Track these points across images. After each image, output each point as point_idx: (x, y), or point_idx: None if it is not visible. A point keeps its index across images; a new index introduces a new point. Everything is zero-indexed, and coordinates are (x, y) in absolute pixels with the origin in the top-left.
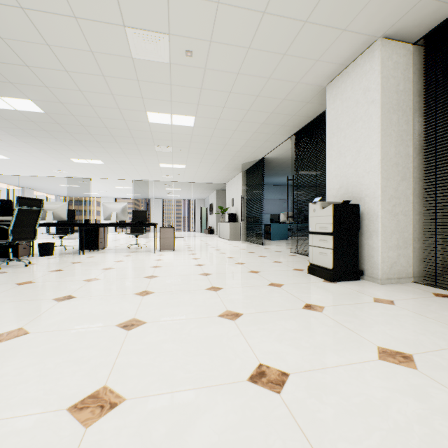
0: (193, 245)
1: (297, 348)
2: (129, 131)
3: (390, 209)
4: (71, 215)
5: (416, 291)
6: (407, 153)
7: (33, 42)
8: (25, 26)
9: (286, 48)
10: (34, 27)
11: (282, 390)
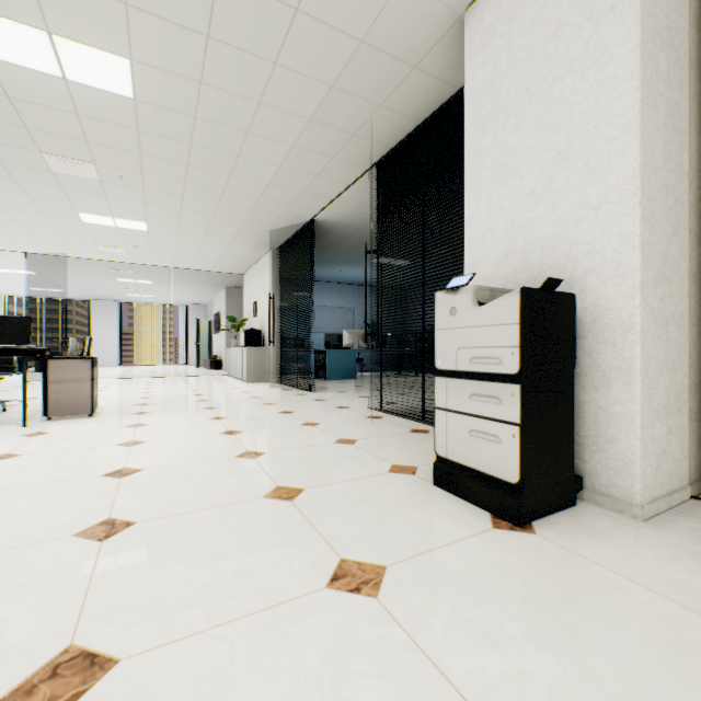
0: (160, 396)
1: None
2: None
3: (655, 308)
4: None
5: None
6: (680, 166)
7: None
8: None
9: None
10: None
11: None
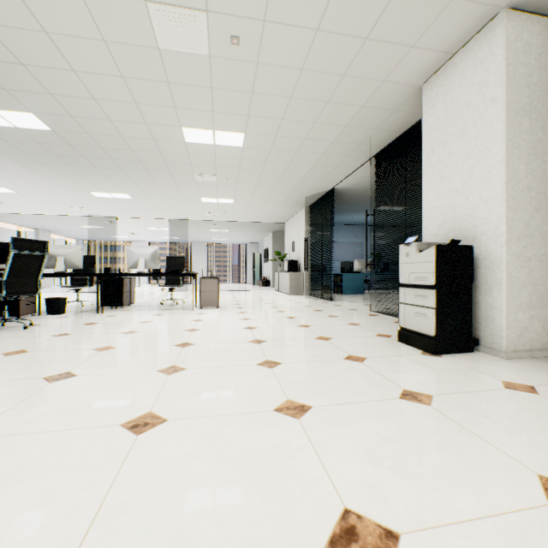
0: (243, 300)
1: (403, 477)
2: (161, 154)
3: (519, 252)
4: (89, 262)
5: None
6: (542, 173)
7: (26, 28)
8: (12, 5)
9: (369, 29)
10: (25, 6)
11: None
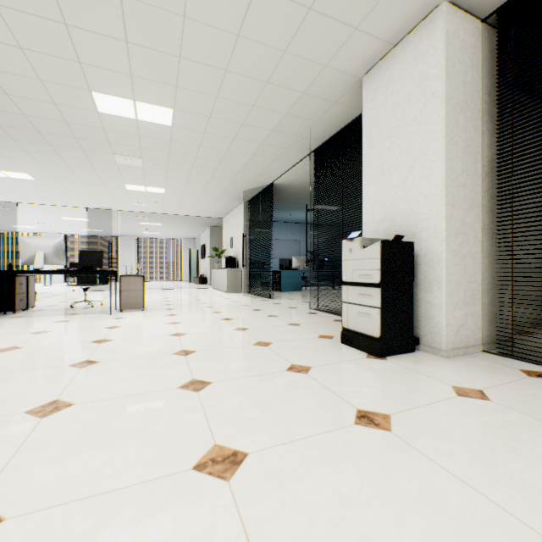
0: (175, 300)
1: None
2: (67, 125)
3: (456, 249)
4: None
5: (499, 368)
6: (475, 172)
7: None
8: None
9: None
10: None
11: None
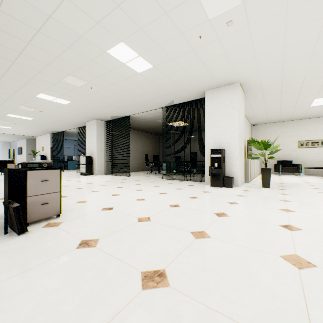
0: None
1: (73, 179)
2: None
3: (99, 158)
4: None
5: (102, 175)
6: (103, 145)
7: None
8: None
9: (73, 116)
10: None
11: (70, 180)
